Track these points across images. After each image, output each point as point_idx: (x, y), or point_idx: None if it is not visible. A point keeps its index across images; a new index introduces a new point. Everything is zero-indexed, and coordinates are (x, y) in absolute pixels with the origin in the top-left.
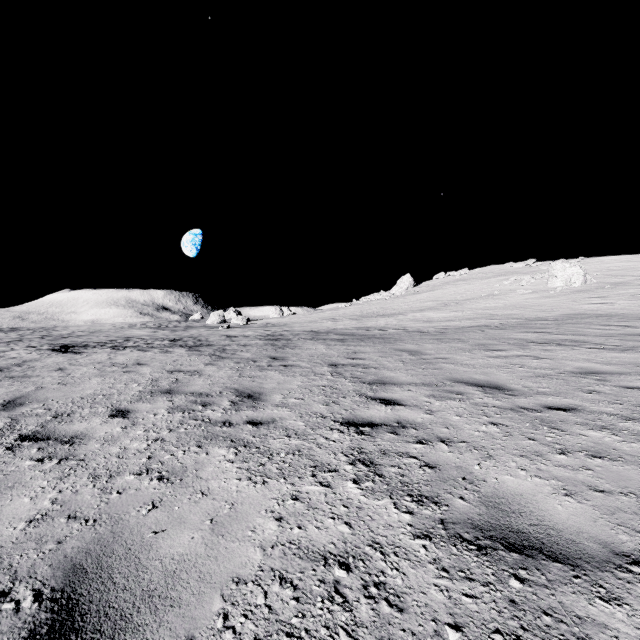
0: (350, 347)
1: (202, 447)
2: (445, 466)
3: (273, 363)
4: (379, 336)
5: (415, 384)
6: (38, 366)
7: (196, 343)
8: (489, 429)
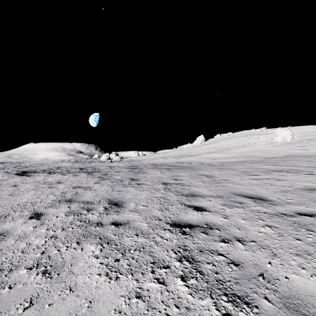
0: (173, 173)
1: (80, 243)
2: (245, 264)
3: (132, 182)
4: (188, 167)
5: (213, 196)
6: (4, 183)
7: (92, 170)
8: (267, 230)
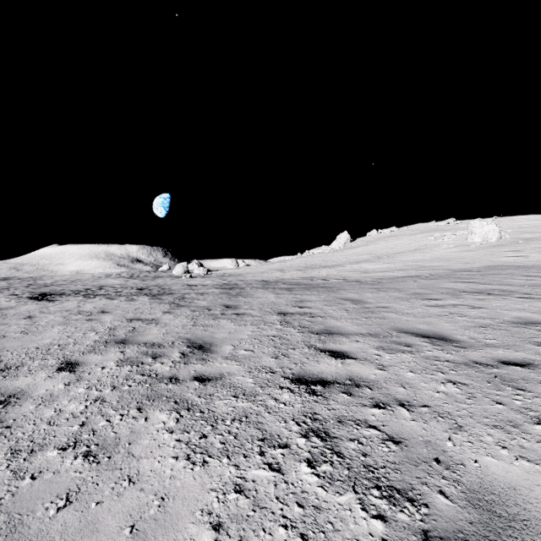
0: (297, 296)
1: (142, 410)
2: (412, 441)
3: (226, 311)
4: (322, 285)
5: (362, 334)
6: (10, 314)
7: (159, 291)
8: (449, 389)
